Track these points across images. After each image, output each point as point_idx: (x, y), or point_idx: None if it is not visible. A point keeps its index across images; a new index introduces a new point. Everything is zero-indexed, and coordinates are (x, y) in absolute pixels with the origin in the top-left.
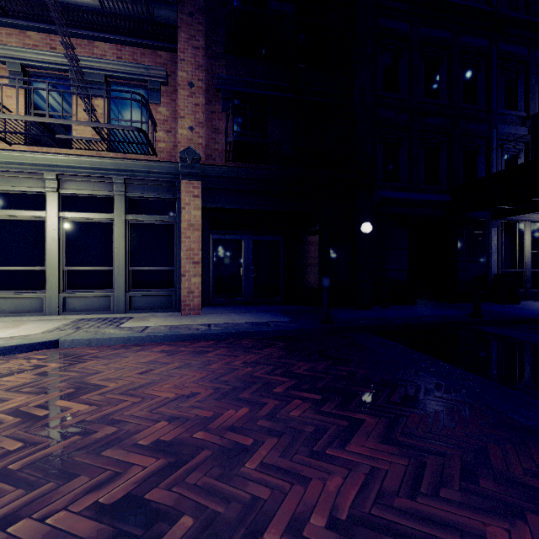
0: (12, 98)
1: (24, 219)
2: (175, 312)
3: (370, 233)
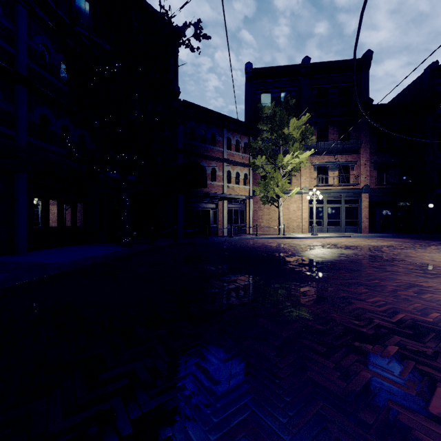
0: (313, 174)
1: (316, 207)
2: (359, 233)
3: (432, 207)
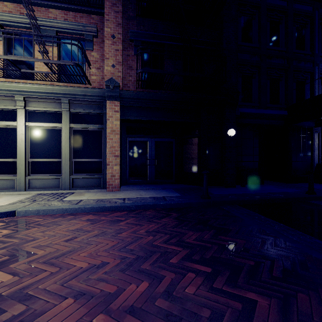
0: None
1: (2, 127)
2: (103, 189)
3: (233, 136)
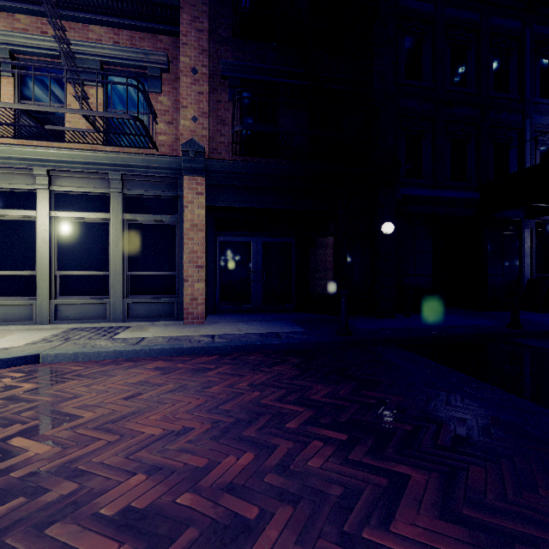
0: None
1: (12, 219)
2: (177, 320)
3: (391, 234)
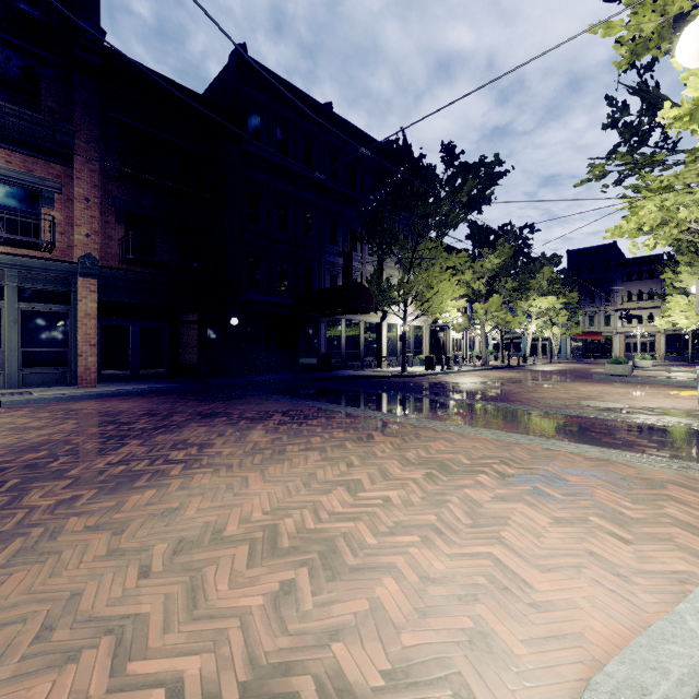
0: None
1: None
2: (70, 386)
3: (237, 325)
